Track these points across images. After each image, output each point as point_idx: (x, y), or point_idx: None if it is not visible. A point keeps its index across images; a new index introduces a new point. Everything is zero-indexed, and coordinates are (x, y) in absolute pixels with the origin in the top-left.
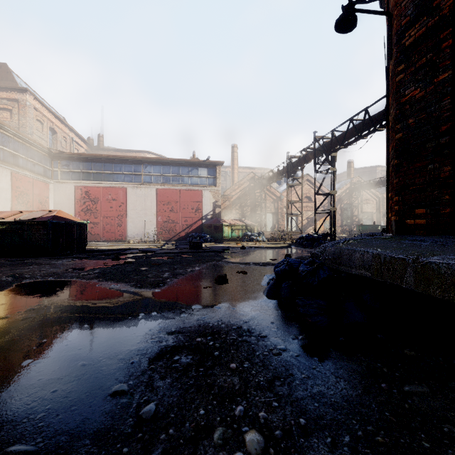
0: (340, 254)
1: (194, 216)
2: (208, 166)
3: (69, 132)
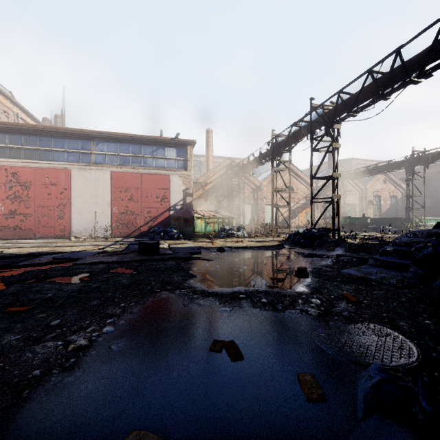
0: None
1: (159, 206)
2: (177, 145)
3: (12, 107)
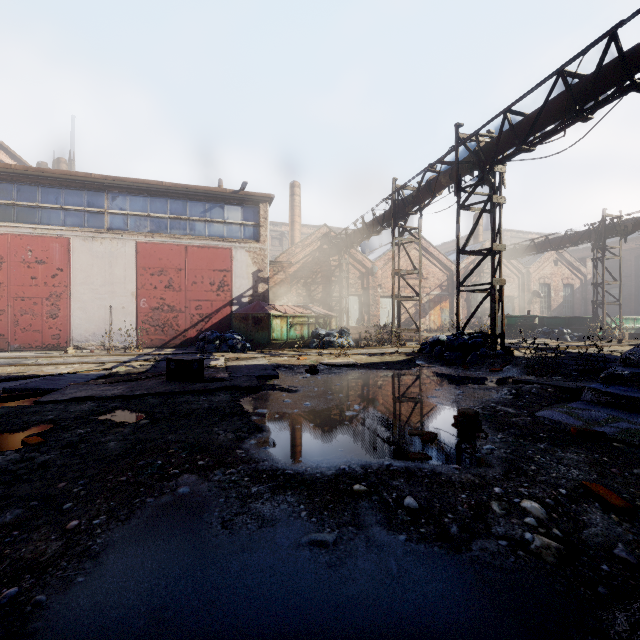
0: None
1: (215, 298)
2: (244, 202)
3: None
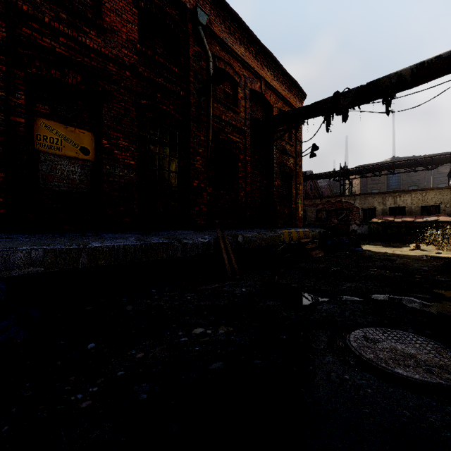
0: None
1: None
2: None
3: None
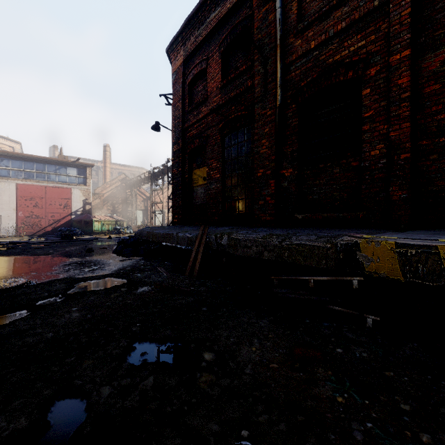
0: (141, 233)
1: (62, 212)
2: (78, 166)
3: None
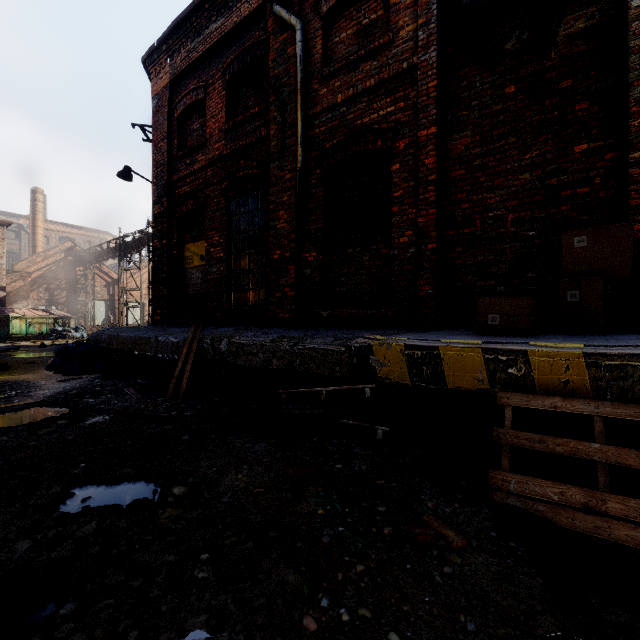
0: (98, 337)
1: None
2: None
3: None
